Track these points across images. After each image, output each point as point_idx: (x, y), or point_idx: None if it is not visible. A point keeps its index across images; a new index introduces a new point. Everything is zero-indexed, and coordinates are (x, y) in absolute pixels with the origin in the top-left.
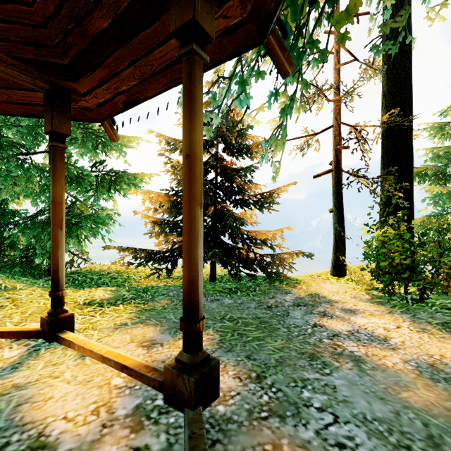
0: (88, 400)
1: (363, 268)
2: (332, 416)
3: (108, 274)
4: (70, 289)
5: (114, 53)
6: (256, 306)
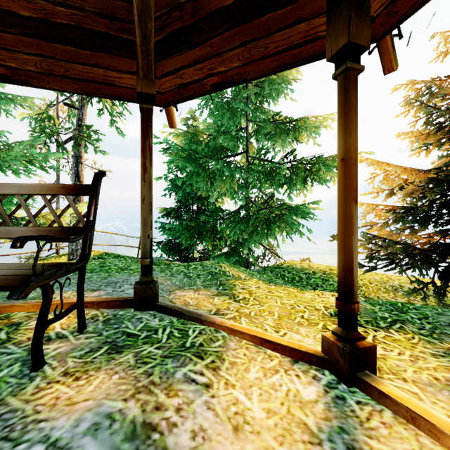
0: None
1: None
2: None
3: (314, 273)
4: (291, 287)
5: None
6: None
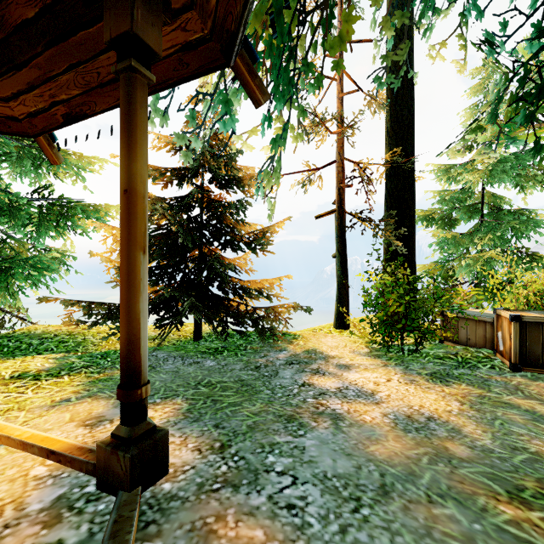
0: None
1: (362, 319)
2: (291, 478)
3: (54, 337)
4: None
5: (46, 51)
6: (242, 368)
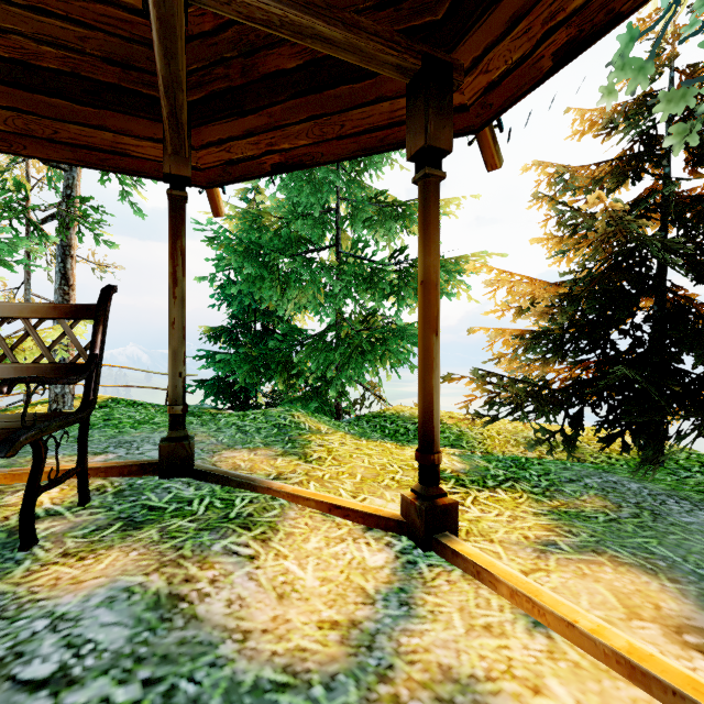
0: None
1: None
2: None
3: None
4: (388, 442)
5: None
6: None
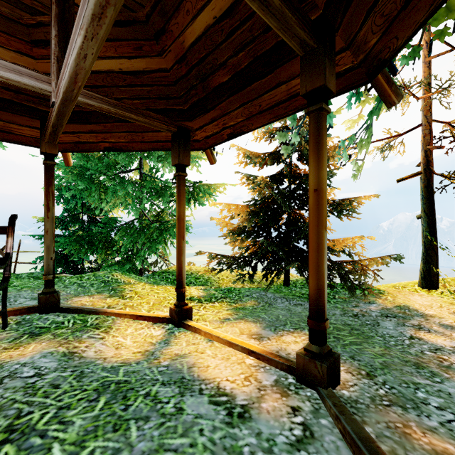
0: (236, 371)
1: None
2: (452, 415)
3: (191, 274)
4: (169, 286)
5: (228, 98)
6: (341, 314)
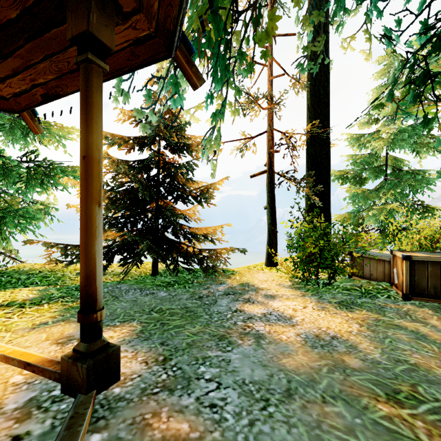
0: None
1: (286, 259)
2: (216, 384)
3: (39, 273)
4: None
5: (26, 44)
6: (188, 297)
